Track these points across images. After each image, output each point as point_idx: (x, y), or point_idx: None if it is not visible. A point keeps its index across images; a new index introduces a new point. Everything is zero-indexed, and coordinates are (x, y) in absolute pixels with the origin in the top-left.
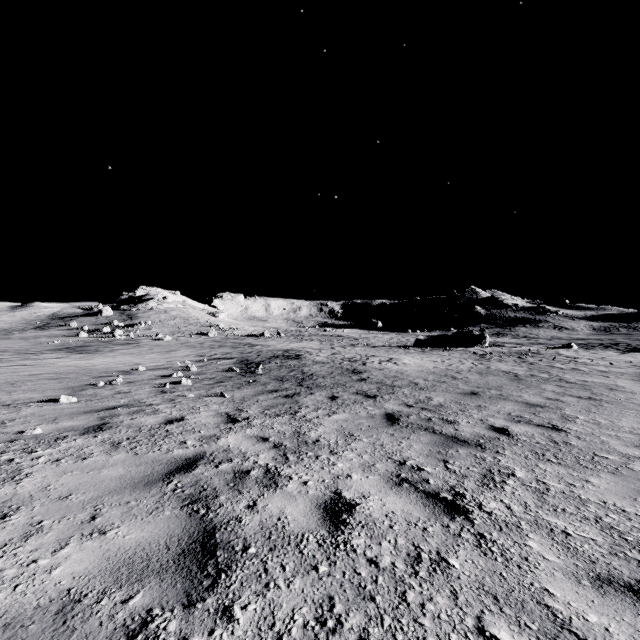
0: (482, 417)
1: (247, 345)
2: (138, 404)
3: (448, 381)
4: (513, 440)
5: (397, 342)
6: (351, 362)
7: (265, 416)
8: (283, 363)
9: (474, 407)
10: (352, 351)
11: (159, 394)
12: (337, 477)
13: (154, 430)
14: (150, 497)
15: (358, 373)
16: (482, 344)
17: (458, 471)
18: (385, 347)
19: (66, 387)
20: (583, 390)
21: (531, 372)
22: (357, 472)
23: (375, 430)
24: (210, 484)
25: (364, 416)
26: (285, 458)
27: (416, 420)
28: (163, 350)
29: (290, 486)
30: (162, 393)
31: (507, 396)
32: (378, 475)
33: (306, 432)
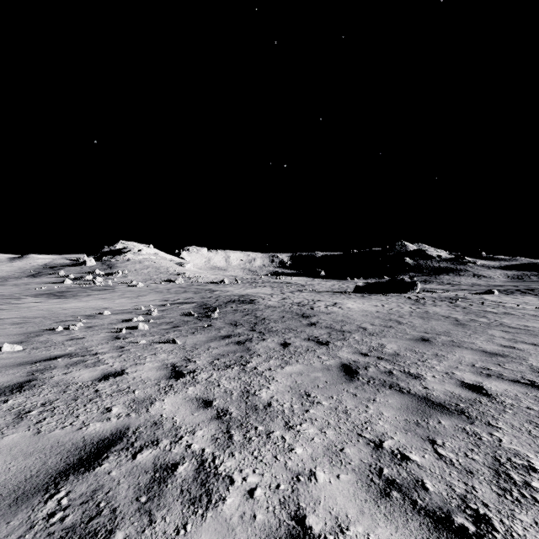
0: (446, 369)
1: (208, 291)
2: (83, 353)
3: (394, 326)
4: (498, 404)
5: (338, 288)
6: (300, 306)
7: (213, 368)
8: (238, 307)
9: (432, 356)
10: (300, 296)
11: (111, 340)
12: (296, 477)
13: (82, 390)
14: (2, 537)
15: (307, 317)
16: (414, 290)
17: (456, 461)
18: (328, 292)
19: (23, 332)
20: (531, 336)
21: (469, 316)
22: (323, 465)
23: (334, 388)
24: (111, 498)
25: (319, 368)
26: (228, 437)
27: (376, 373)
28: (133, 295)
29: (229, 501)
30: (115, 339)
31: (460, 343)
32: (352, 472)
33: (256, 391)
